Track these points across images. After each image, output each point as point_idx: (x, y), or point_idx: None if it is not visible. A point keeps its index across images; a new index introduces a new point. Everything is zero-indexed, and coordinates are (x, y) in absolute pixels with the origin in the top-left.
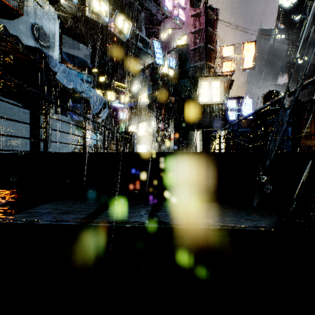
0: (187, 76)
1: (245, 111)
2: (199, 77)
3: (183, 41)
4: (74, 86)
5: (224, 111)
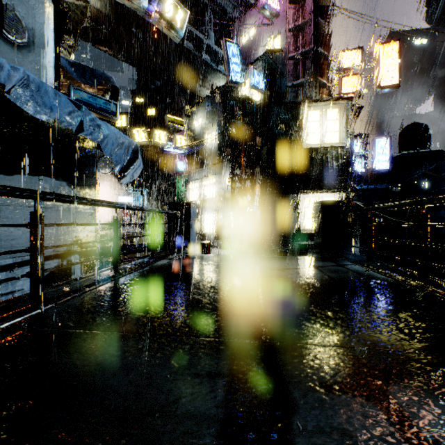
0: (283, 101)
1: (377, 158)
2: (303, 102)
3: (275, 44)
4: (55, 118)
5: (346, 159)
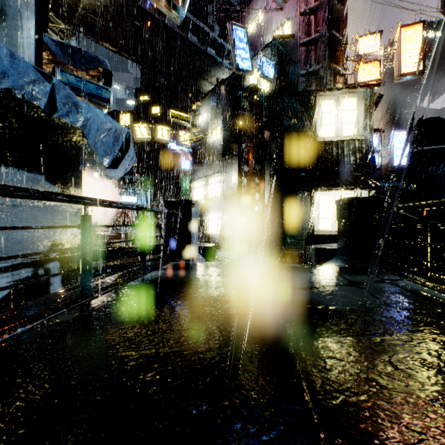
0: (294, 91)
1: (395, 153)
2: (317, 90)
3: (285, 31)
4: (13, 89)
5: (365, 153)
